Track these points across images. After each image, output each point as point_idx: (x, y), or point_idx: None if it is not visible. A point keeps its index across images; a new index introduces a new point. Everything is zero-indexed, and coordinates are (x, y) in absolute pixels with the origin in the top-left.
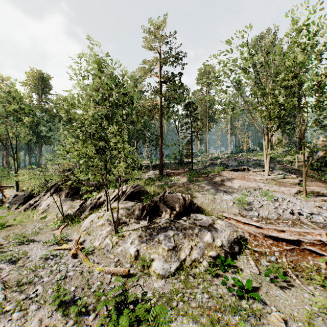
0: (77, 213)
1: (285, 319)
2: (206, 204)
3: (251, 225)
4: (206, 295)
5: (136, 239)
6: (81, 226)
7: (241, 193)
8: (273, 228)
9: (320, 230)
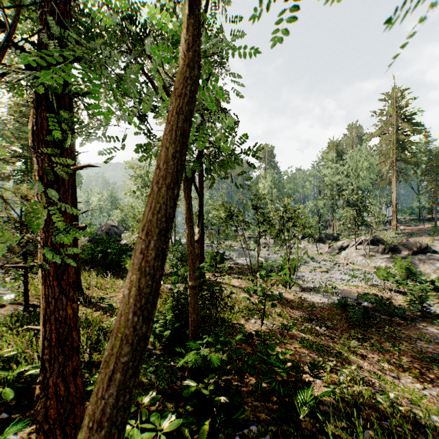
0: (328, 252)
1: None
2: None
3: None
4: None
5: (383, 262)
6: (337, 257)
7: None
8: None
9: None
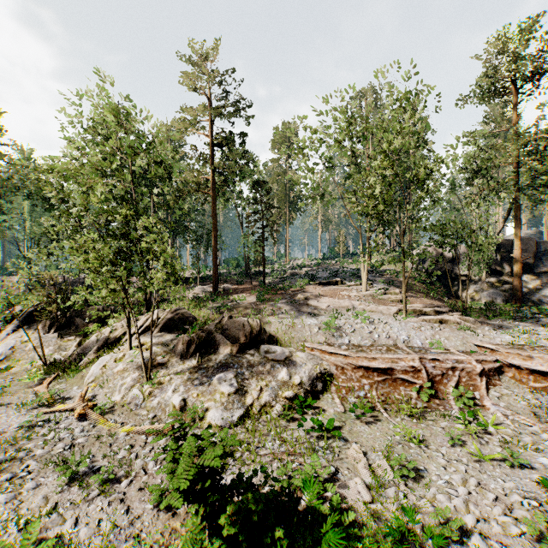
0: (72, 358)
1: (366, 451)
2: (282, 332)
3: (339, 355)
4: (279, 441)
5: (181, 385)
6: (84, 376)
7: (330, 315)
8: (364, 356)
9: (414, 354)
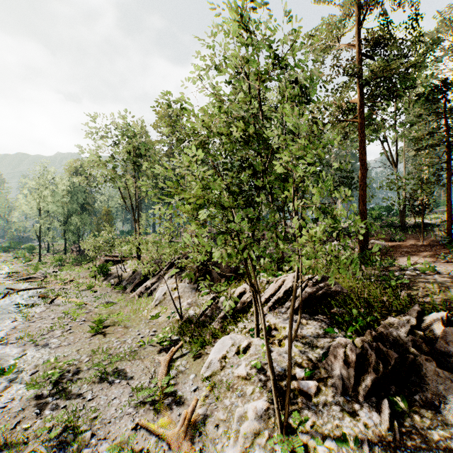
0: (202, 319)
1: None
2: None
3: None
4: None
5: None
6: (205, 355)
7: None
8: None
9: None
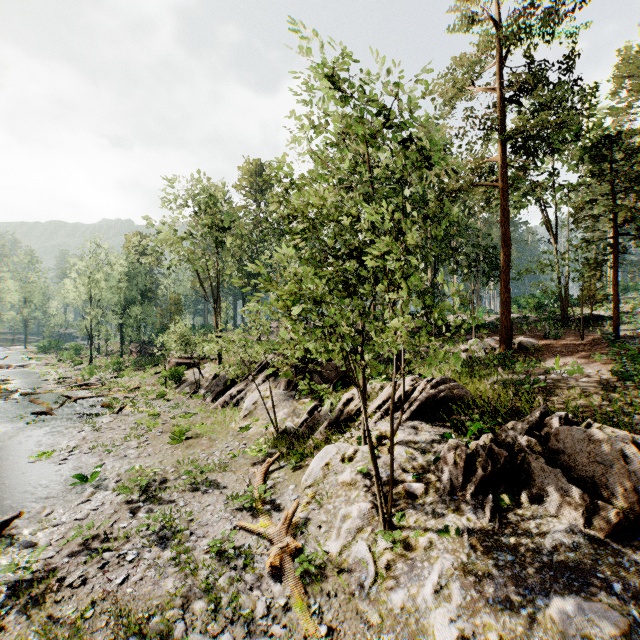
0: (302, 431)
1: None
2: None
3: None
4: None
5: (454, 578)
6: (306, 467)
7: None
8: None
9: None
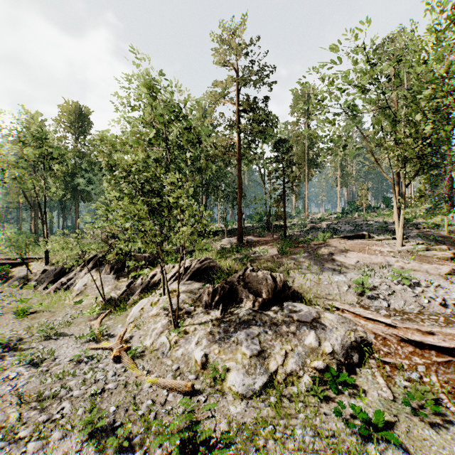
0: (123, 297)
1: None
2: (306, 288)
3: (378, 322)
4: (310, 431)
5: (204, 337)
6: (128, 315)
7: (360, 272)
8: (414, 327)
9: None
